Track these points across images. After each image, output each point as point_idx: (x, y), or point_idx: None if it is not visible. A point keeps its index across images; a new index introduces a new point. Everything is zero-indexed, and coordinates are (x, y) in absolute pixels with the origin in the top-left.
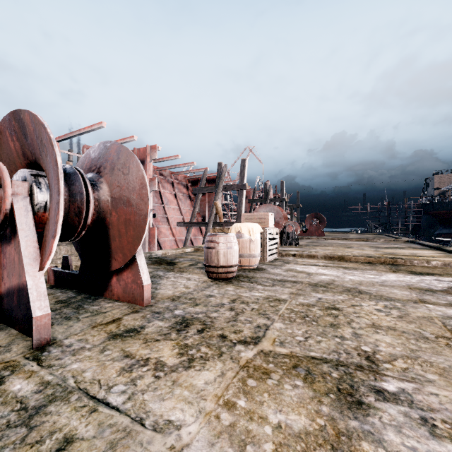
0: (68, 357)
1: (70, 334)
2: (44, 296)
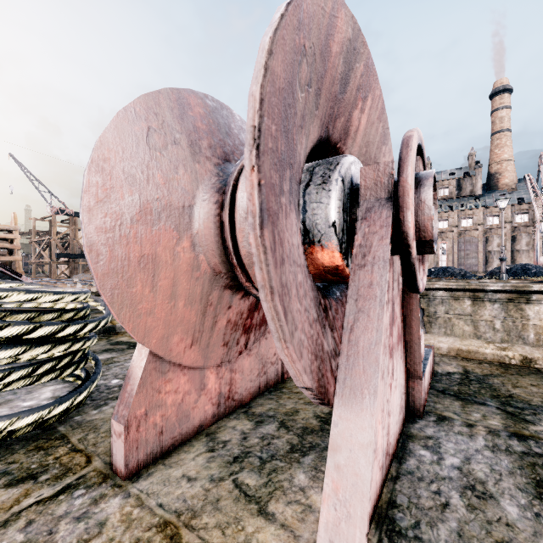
0: (20, 536)
1: (148, 493)
2: (132, 393)
